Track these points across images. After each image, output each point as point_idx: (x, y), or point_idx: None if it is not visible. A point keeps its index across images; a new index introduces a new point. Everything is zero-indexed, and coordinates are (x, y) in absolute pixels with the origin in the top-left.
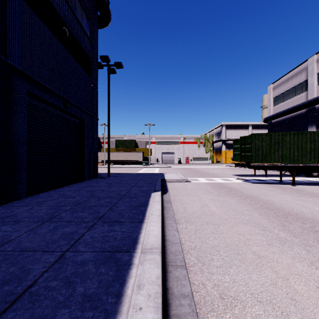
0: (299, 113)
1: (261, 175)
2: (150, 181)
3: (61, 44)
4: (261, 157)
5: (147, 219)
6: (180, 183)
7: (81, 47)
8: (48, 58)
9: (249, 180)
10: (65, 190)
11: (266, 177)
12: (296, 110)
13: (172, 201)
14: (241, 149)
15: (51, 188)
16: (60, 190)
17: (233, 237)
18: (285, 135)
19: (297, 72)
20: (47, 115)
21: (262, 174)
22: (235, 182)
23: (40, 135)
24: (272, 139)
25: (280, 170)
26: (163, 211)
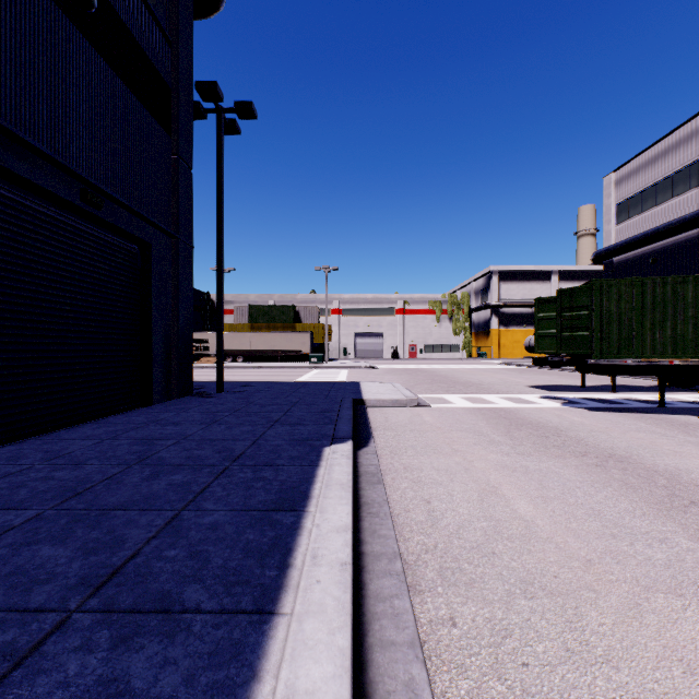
0: (684, 239)
1: (599, 387)
2: (323, 406)
3: (72, 25)
4: (617, 342)
5: (295, 590)
6: (403, 409)
7: (141, 50)
8: (24, 54)
9: (577, 402)
10: (75, 437)
11: (616, 393)
12: (676, 231)
13: (387, 474)
14: (561, 322)
15: (43, 429)
16: (59, 437)
17: (675, 690)
18: (683, 285)
19: (678, 141)
20: (27, 221)
21: (599, 384)
22: (544, 408)
23: (2, 277)
24: (647, 294)
25: (660, 377)
26: (358, 523)
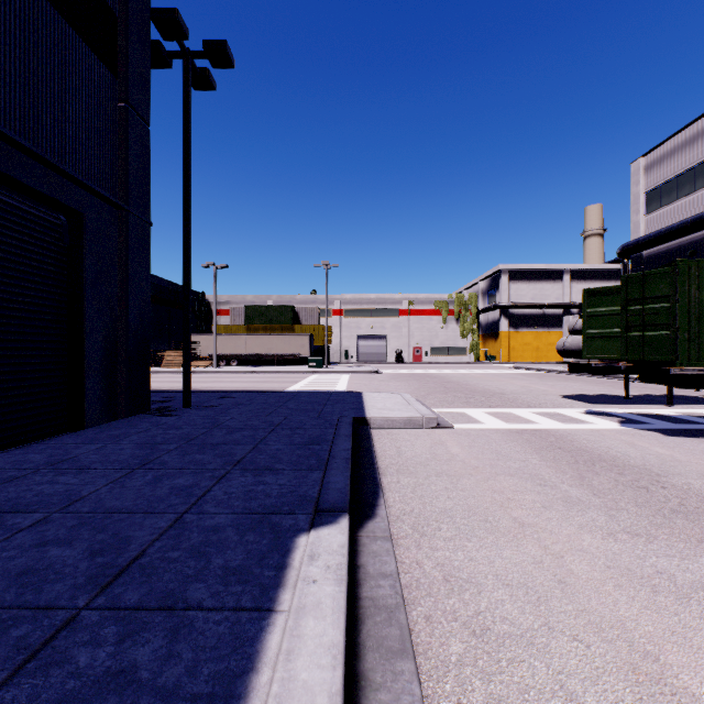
0: None
1: (644, 397)
2: (312, 432)
3: None
4: None
5: None
6: (419, 433)
7: None
8: None
9: (637, 420)
10: None
11: (673, 407)
12: None
13: (414, 603)
14: (627, 319)
15: None
16: None
17: None
18: None
19: None
20: None
21: (641, 393)
22: (603, 430)
23: None
24: None
25: None
26: None
